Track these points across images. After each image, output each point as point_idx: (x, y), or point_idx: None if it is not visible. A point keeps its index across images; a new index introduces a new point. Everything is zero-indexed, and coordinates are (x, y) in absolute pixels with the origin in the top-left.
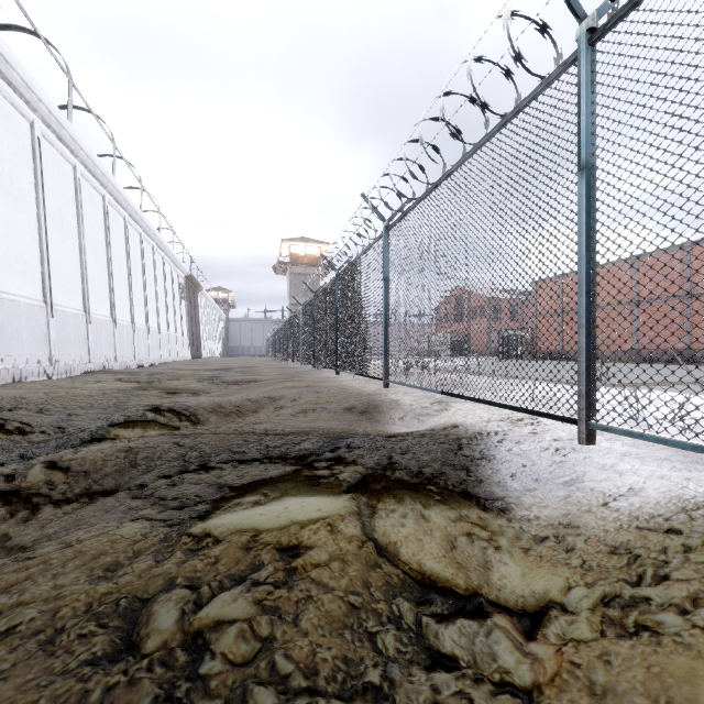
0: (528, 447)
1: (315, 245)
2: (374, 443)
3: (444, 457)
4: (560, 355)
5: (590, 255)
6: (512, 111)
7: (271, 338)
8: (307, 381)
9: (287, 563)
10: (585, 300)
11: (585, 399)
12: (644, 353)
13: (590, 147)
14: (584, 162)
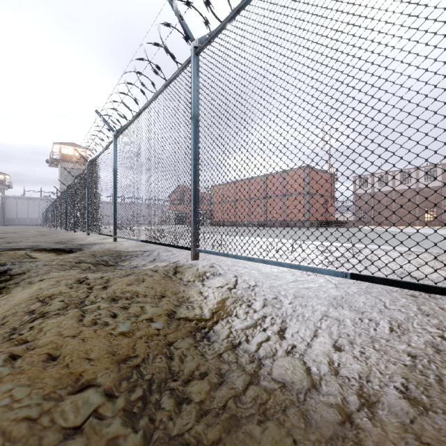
0: (108, 245)
1: (81, 150)
2: (50, 245)
3: (72, 247)
4: (223, 224)
5: (115, 193)
6: (107, 145)
7: (45, 212)
8: (53, 235)
9: (1, 254)
10: (114, 204)
11: (114, 230)
12: (252, 222)
13: (115, 165)
14: (113, 169)
